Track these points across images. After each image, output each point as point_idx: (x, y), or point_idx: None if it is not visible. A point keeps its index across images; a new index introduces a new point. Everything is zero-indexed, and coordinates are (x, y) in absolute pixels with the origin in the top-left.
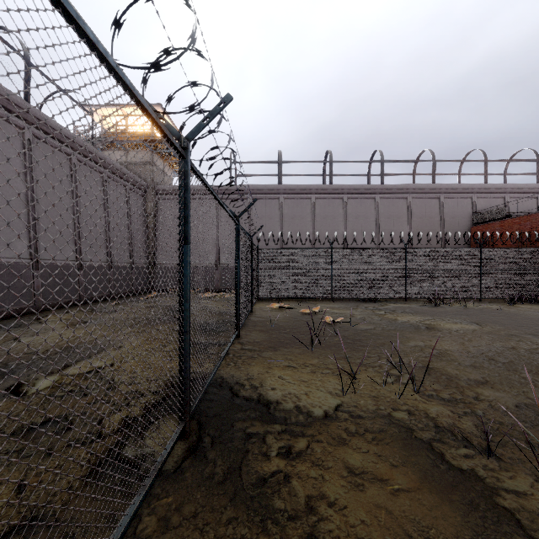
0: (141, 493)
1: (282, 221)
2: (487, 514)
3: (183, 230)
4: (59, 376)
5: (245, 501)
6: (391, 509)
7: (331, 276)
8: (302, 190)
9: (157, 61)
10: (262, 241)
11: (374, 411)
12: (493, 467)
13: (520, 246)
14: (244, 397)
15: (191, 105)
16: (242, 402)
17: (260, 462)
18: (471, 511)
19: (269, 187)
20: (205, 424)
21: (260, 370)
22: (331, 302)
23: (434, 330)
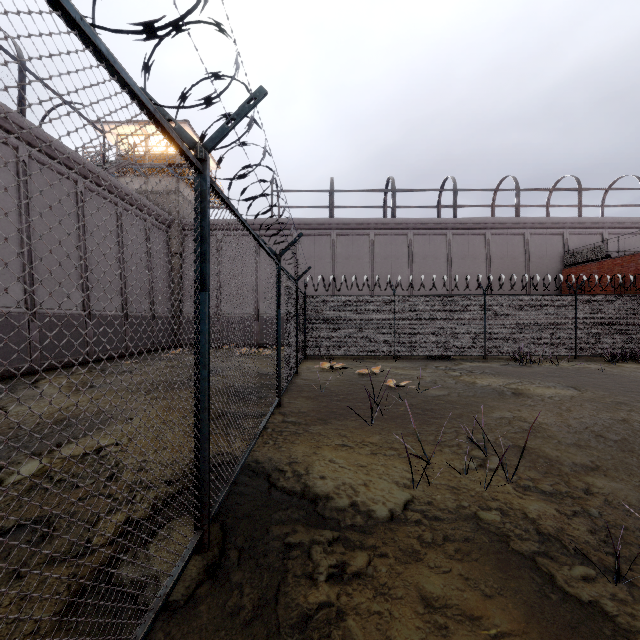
0: None
1: (334, 262)
2: None
3: (199, 271)
4: (47, 460)
5: None
6: None
7: (394, 329)
8: (359, 225)
9: (149, 22)
10: (310, 286)
11: (455, 510)
12: (624, 598)
13: (622, 292)
14: (284, 490)
15: (207, 97)
16: (282, 496)
17: (304, 590)
18: None
19: (318, 221)
20: (232, 530)
21: (306, 451)
22: (394, 361)
23: (522, 397)
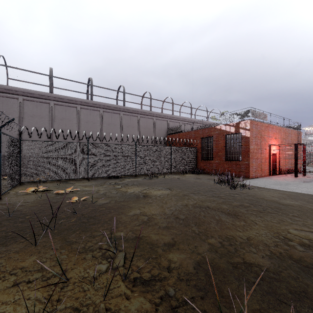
0: None
1: (52, 120)
2: None
3: None
4: None
5: None
6: None
7: (88, 162)
8: (70, 100)
9: None
10: (33, 134)
11: None
12: None
13: (185, 146)
14: None
15: None
16: None
17: None
18: None
19: (40, 93)
20: None
21: None
22: (87, 181)
23: (147, 197)
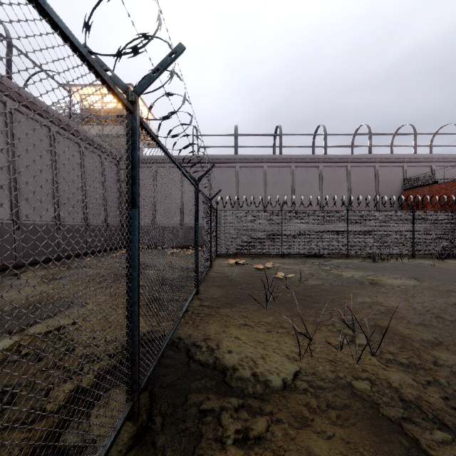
0: None
1: (238, 186)
2: None
3: (130, 192)
4: (19, 337)
5: None
6: None
7: (281, 235)
8: (256, 160)
9: None
10: (220, 204)
11: (334, 380)
12: None
13: (446, 208)
14: (200, 363)
15: (134, 46)
16: (198, 368)
17: (214, 453)
18: None
19: (226, 157)
20: (158, 398)
21: (217, 330)
22: (281, 258)
23: (377, 286)
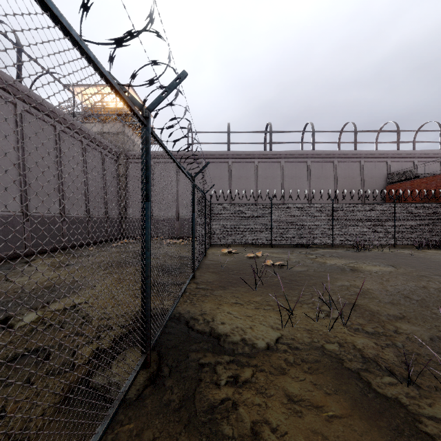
0: (104, 422)
1: (230, 180)
2: (411, 440)
3: (144, 188)
4: (41, 312)
5: (198, 427)
6: (326, 435)
7: (271, 226)
8: (247, 155)
9: (118, 38)
10: (214, 197)
11: (309, 343)
12: (414, 395)
13: (426, 201)
14: (198, 331)
15: (151, 79)
16: (197, 335)
17: (211, 390)
18: (397, 437)
19: (219, 153)
20: (164, 355)
21: (212, 307)
22: (271, 248)
23: (357, 272)
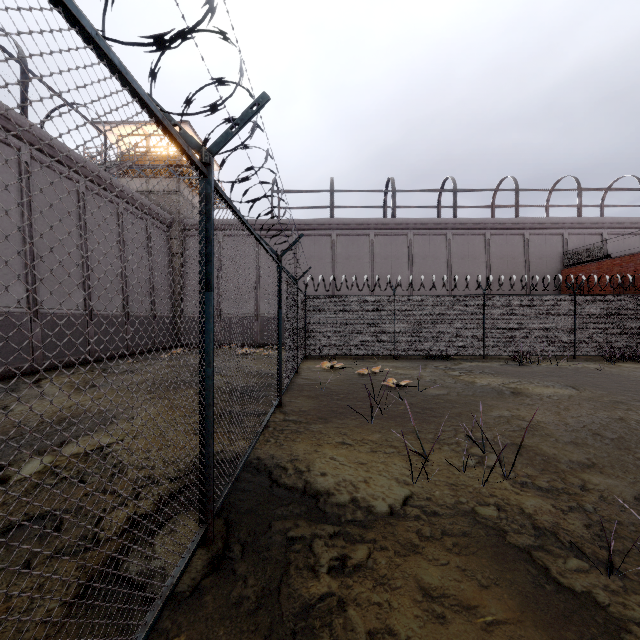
0: (138, 635)
1: (335, 262)
2: None
3: (204, 272)
4: (53, 457)
5: None
6: None
7: (394, 329)
8: (359, 225)
9: (159, 35)
10: (310, 286)
11: (453, 505)
12: (616, 588)
13: (621, 292)
14: (286, 486)
15: (212, 104)
16: (284, 492)
17: (306, 581)
18: None
19: (318, 221)
20: (235, 525)
21: (307, 449)
22: (394, 360)
23: (521, 396)
